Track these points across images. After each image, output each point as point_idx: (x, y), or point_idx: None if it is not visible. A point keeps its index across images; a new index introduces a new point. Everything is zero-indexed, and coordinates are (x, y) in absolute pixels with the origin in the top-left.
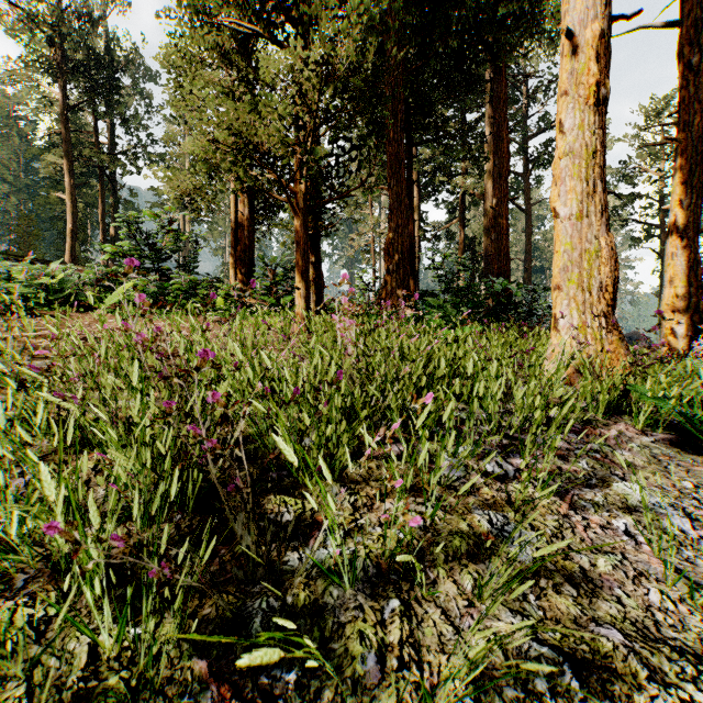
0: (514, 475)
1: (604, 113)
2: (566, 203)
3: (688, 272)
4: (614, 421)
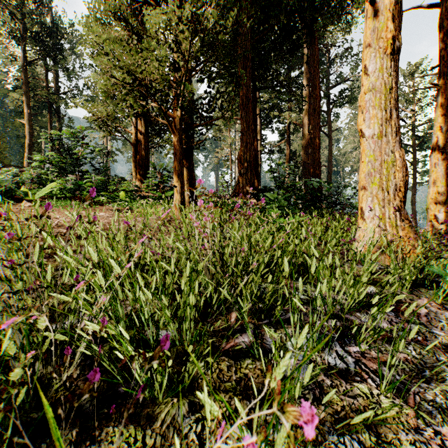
0: (355, 368)
1: (397, 60)
2: (369, 126)
3: (446, 177)
4: (416, 294)
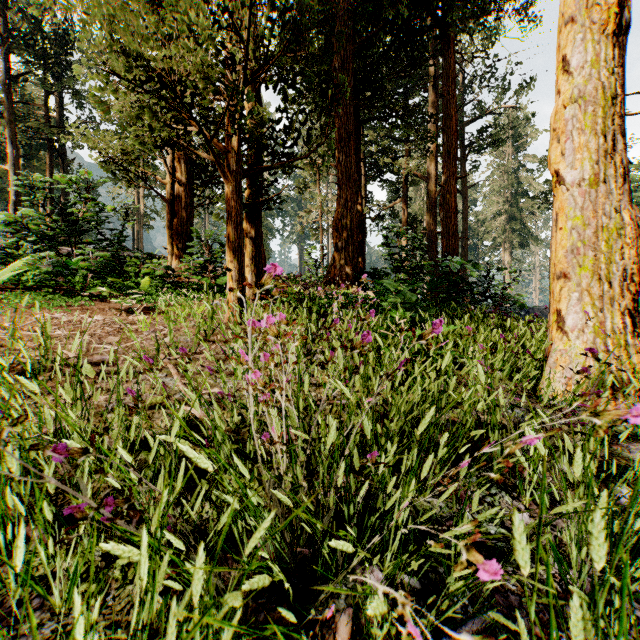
0: None
1: (623, 48)
2: (573, 165)
3: None
4: None
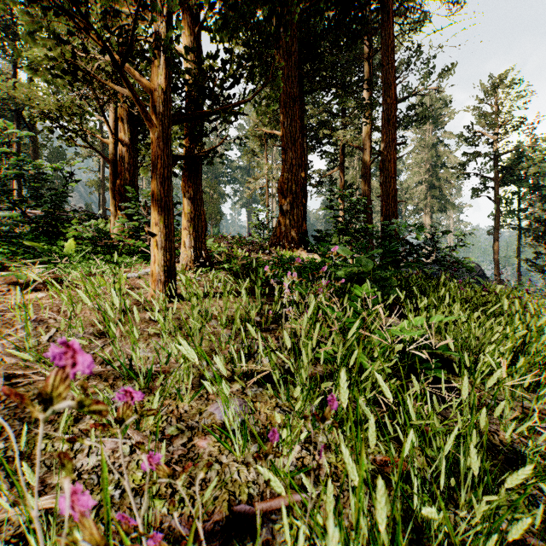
0: None
1: None
2: None
3: None
4: None
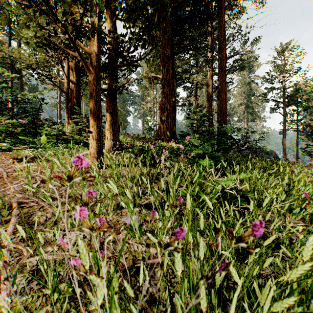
0: None
1: None
2: None
3: None
4: None
